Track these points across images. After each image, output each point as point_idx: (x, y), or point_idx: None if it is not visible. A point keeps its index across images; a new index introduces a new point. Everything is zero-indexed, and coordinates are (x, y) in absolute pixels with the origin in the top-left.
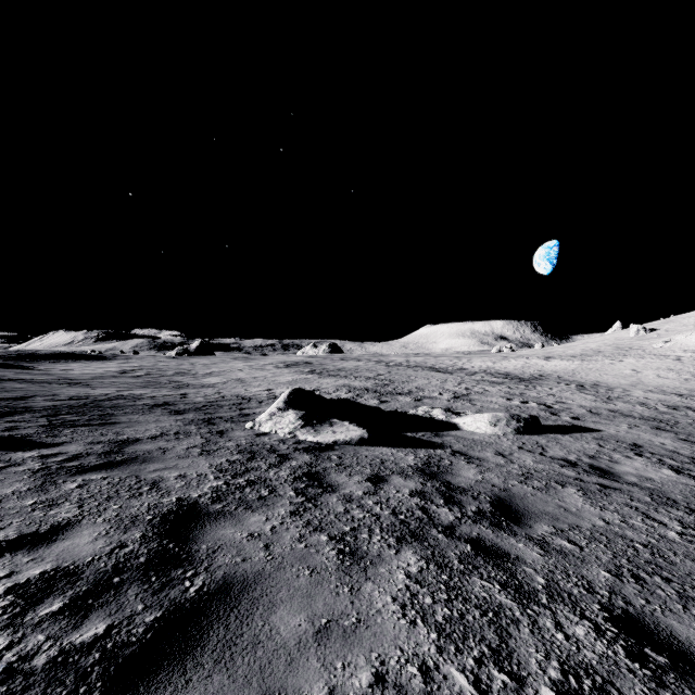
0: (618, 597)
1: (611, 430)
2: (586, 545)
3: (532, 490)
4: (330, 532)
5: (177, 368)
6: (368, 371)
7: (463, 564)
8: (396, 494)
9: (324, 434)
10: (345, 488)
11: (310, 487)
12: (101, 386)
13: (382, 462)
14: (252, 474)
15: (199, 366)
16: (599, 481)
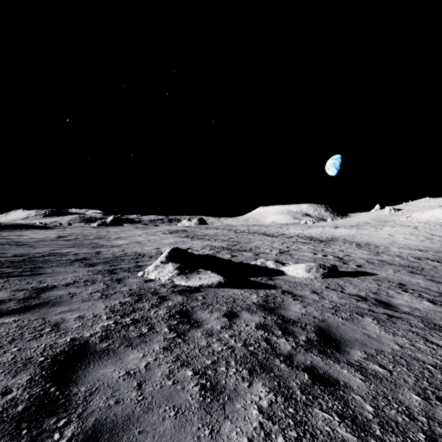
0: (435, 423)
1: (383, 274)
2: (393, 369)
3: (342, 320)
4: (195, 367)
5: (97, 234)
6: (223, 236)
7: (304, 394)
8: (246, 327)
9: (193, 280)
10: (208, 323)
11: (180, 323)
12: (40, 246)
13: (234, 300)
14: (137, 313)
15: (112, 233)
16: (385, 312)
